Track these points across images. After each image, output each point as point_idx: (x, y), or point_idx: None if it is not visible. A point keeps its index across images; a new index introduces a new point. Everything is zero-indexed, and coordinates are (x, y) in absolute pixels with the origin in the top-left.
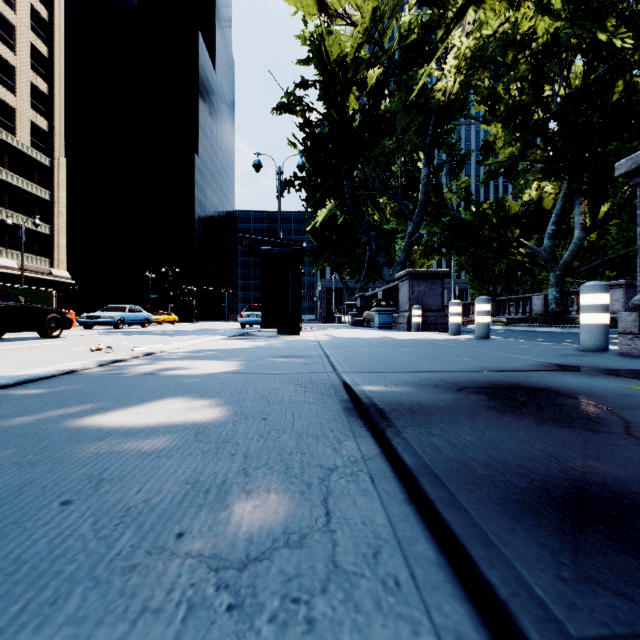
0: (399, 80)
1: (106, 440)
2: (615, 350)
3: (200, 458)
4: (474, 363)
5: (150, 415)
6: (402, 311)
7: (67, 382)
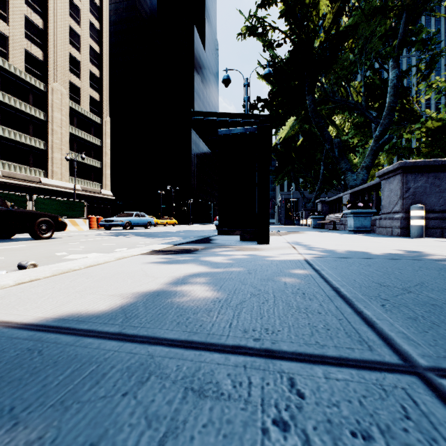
0: None
1: None
2: None
3: None
4: None
5: None
6: (387, 213)
7: None
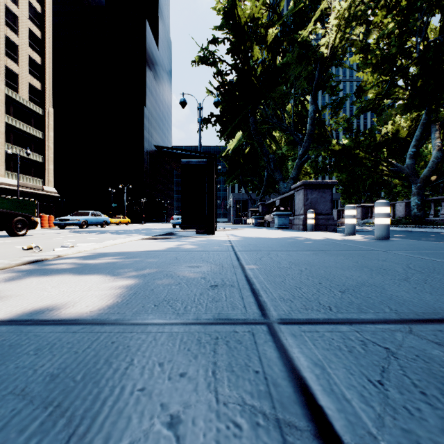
0: (292, 39)
1: None
2: None
3: None
4: None
5: None
6: (297, 215)
7: None
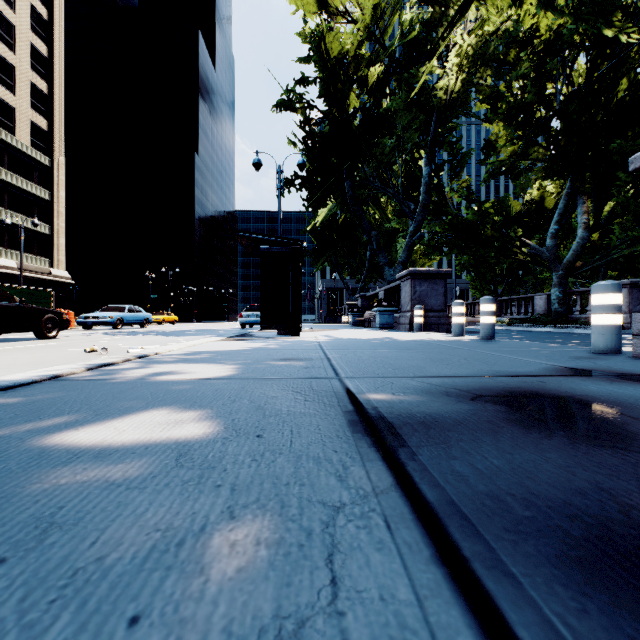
0: (400, 78)
1: (71, 465)
2: (628, 352)
3: (178, 491)
4: (484, 367)
5: (129, 431)
6: (404, 311)
7: (47, 389)
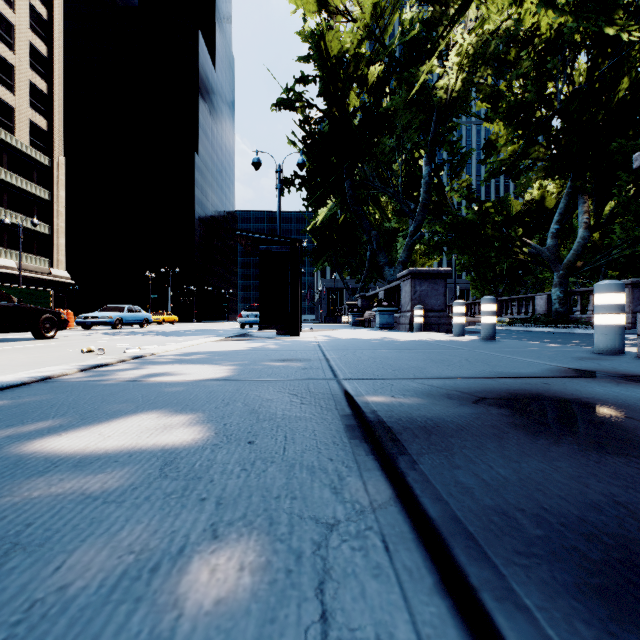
0: (400, 77)
1: (47, 475)
2: (631, 353)
3: (158, 505)
4: (486, 368)
5: (114, 436)
6: (404, 311)
7: (36, 391)
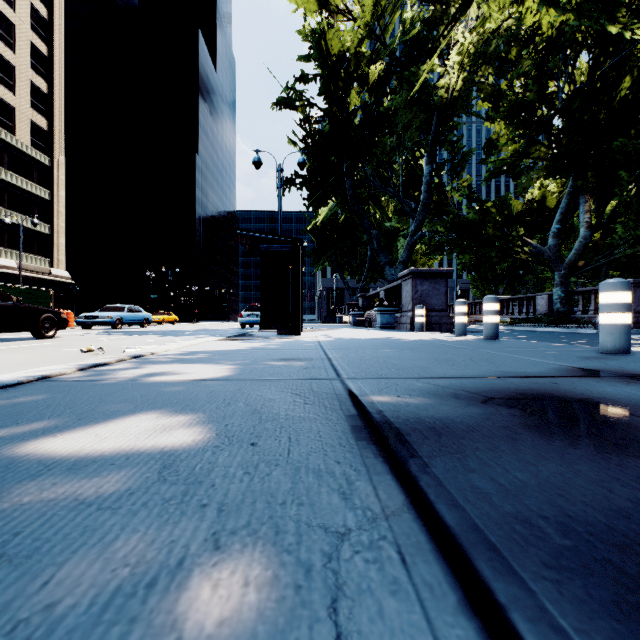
0: (401, 76)
1: (39, 479)
2: (637, 352)
3: (156, 512)
4: (491, 367)
5: (111, 438)
6: (405, 311)
7: (32, 391)
